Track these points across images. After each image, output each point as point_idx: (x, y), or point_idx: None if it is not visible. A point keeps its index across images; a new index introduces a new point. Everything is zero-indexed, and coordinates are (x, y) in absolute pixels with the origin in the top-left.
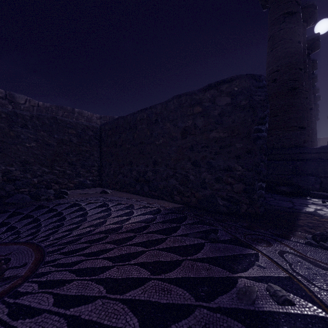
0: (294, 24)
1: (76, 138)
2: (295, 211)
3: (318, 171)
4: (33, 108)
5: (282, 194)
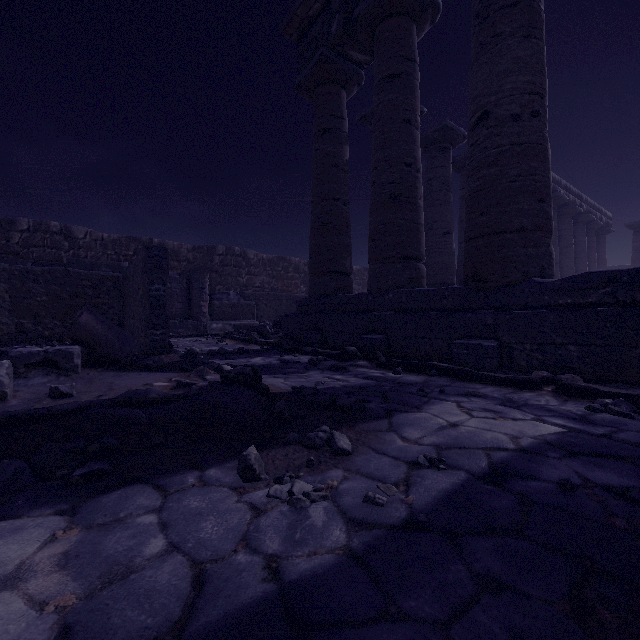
0: (327, 144)
1: (92, 290)
2: (176, 352)
3: (322, 326)
4: (96, 243)
5: (285, 351)
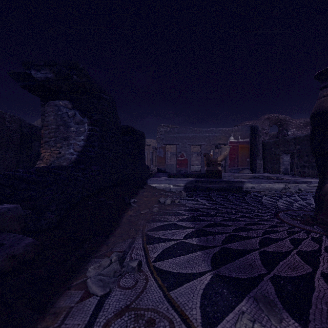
0: None
1: None
2: None
3: None
4: None
5: None
